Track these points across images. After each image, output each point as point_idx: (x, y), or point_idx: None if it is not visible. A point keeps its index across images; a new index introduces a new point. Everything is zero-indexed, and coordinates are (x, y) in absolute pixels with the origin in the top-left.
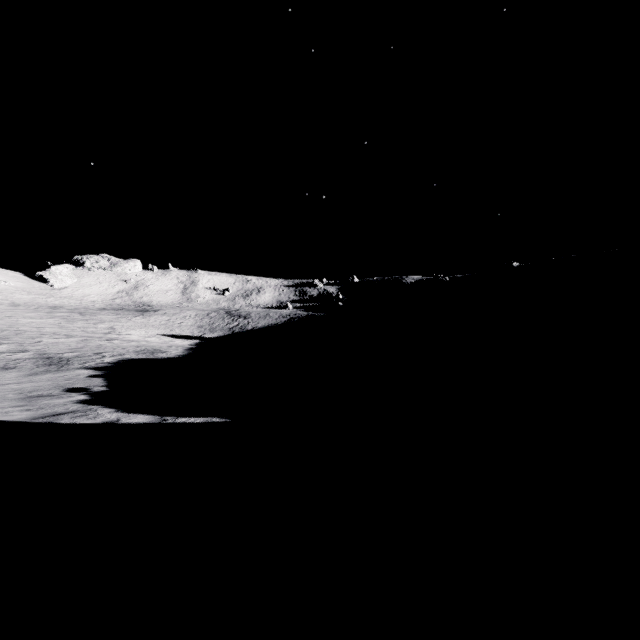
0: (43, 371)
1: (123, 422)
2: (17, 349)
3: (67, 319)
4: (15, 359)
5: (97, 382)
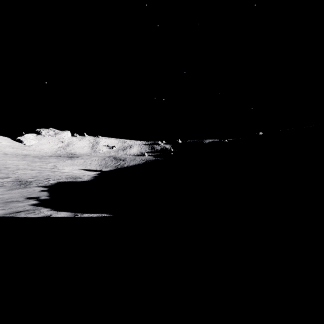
0: (16, 188)
1: (53, 216)
2: (4, 176)
3: (32, 161)
4: (2, 182)
5: (44, 194)
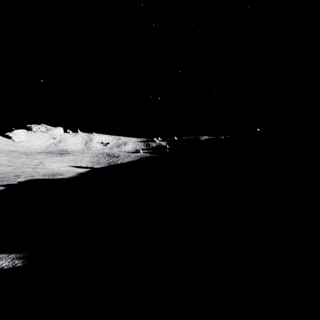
0: None
1: None
2: None
3: (16, 157)
4: None
5: None
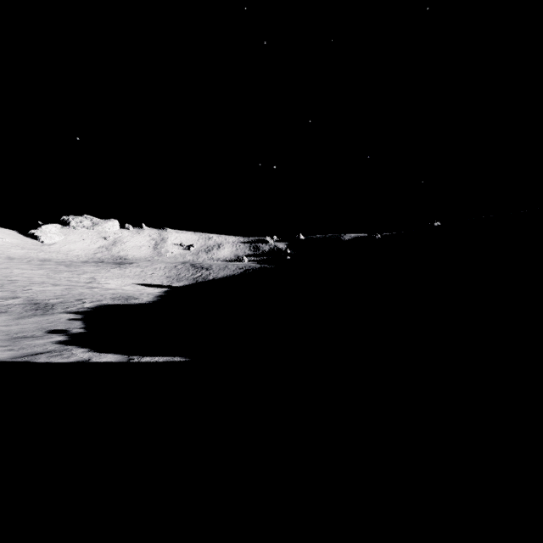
0: (30, 315)
1: (93, 361)
2: (9, 296)
3: (54, 270)
4: (7, 305)
5: (76, 325)
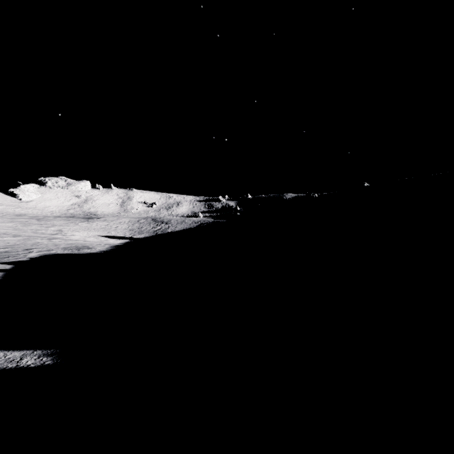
0: None
1: None
2: None
3: (24, 223)
4: None
5: None
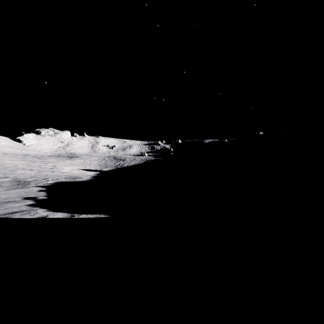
0: (14, 188)
1: (49, 217)
2: (2, 176)
3: (31, 161)
4: (0, 181)
5: (42, 194)
